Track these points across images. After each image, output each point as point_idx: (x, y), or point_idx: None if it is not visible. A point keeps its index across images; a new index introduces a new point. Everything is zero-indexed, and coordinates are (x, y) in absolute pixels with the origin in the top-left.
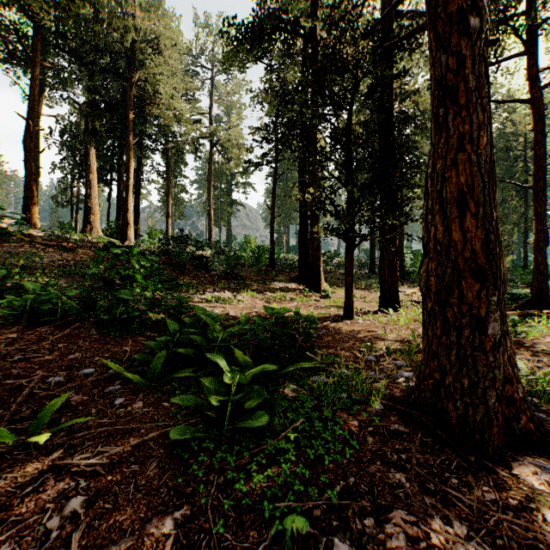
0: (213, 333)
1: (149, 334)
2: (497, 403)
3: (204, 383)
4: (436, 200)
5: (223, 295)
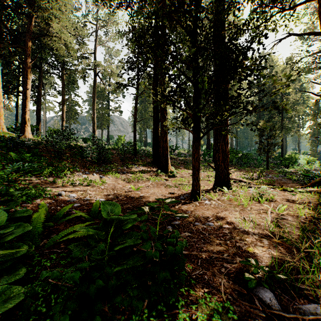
0: None
1: None
2: None
3: None
4: None
5: (91, 177)
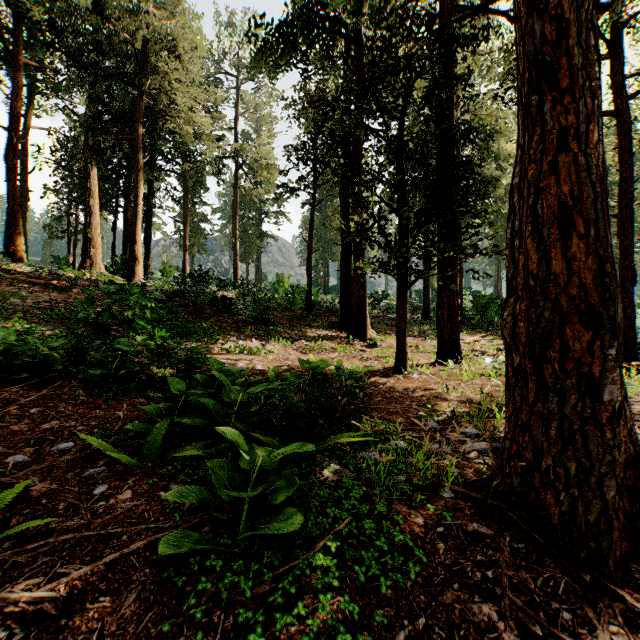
0: (231, 394)
1: (152, 395)
2: (616, 496)
3: (211, 470)
4: (527, 219)
5: (250, 344)
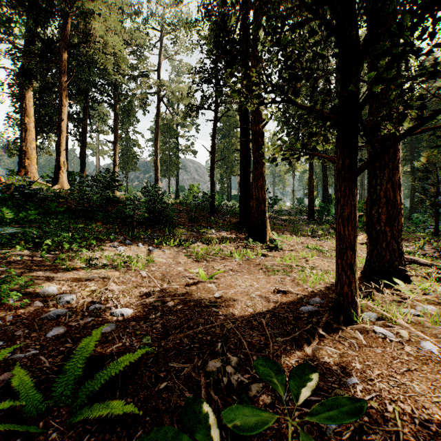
0: None
1: None
2: None
3: None
4: None
5: (133, 250)
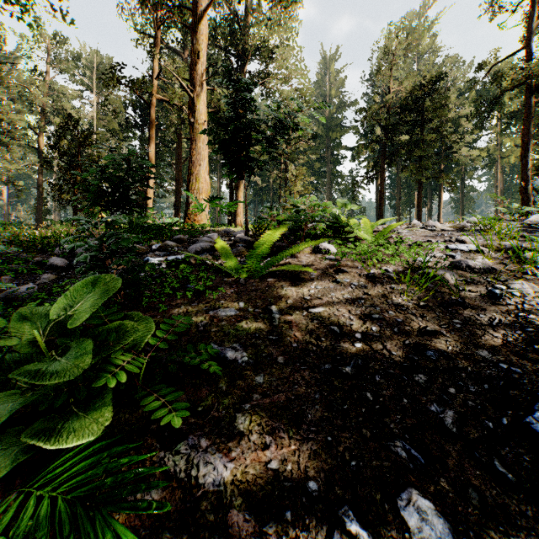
0: None
1: None
2: None
3: None
4: None
5: None
